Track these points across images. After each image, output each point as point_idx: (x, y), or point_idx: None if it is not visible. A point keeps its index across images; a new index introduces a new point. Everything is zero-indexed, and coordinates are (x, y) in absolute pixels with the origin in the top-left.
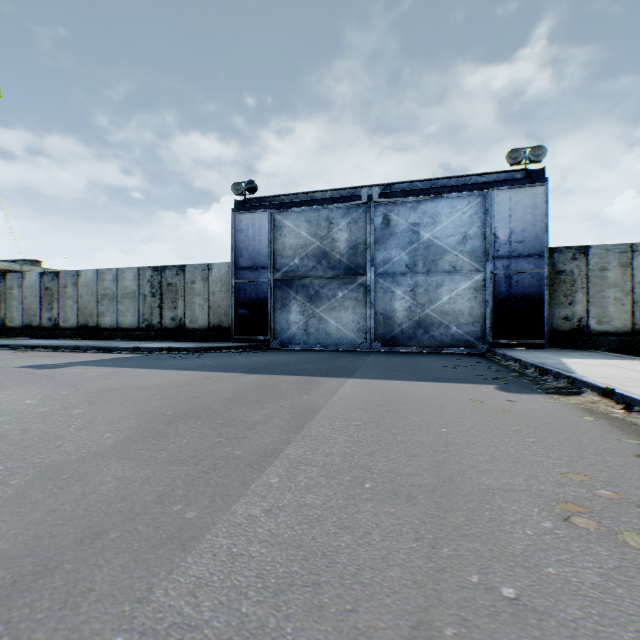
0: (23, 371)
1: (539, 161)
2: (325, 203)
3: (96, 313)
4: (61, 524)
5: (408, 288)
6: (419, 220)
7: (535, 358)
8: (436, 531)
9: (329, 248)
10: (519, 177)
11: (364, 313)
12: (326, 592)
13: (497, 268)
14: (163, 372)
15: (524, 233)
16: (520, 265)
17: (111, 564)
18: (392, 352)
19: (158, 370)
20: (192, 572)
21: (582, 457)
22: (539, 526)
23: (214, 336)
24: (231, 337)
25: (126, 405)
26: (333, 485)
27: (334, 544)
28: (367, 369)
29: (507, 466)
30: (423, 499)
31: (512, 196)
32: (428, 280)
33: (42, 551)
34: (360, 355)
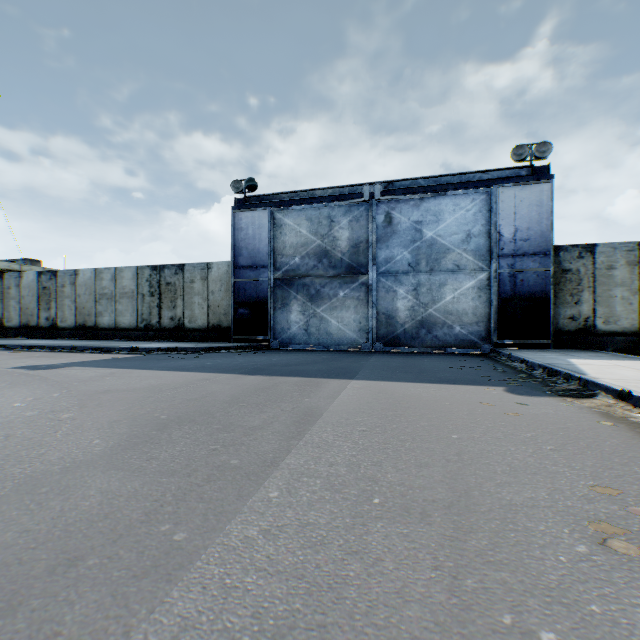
0: (16, 372)
1: (544, 158)
2: (326, 201)
3: (94, 313)
4: (33, 548)
5: (411, 287)
6: (422, 218)
7: (542, 359)
8: (457, 557)
9: (330, 247)
10: (524, 174)
11: (366, 313)
12: (334, 638)
13: (502, 267)
14: (160, 373)
15: (529, 231)
16: (525, 264)
17: (84, 600)
18: (394, 352)
19: (155, 371)
20: (177, 610)
21: (607, 467)
22: (572, 551)
23: (213, 336)
24: (231, 337)
25: (119, 408)
26: (338, 500)
27: (341, 574)
28: (370, 370)
29: (527, 478)
30: (439, 517)
31: (517, 193)
32: (431, 279)
33: (7, 582)
34: (362, 355)
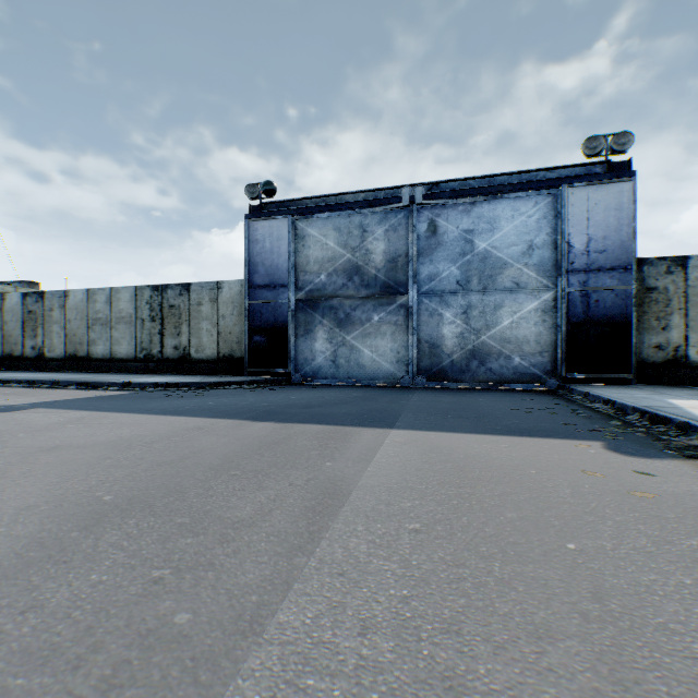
0: None
1: (624, 151)
2: (357, 207)
3: (86, 341)
4: None
5: (459, 310)
6: (473, 226)
7: (633, 399)
8: None
9: (362, 261)
10: (598, 172)
11: (405, 340)
12: None
13: (571, 284)
14: (142, 418)
15: (606, 241)
16: (601, 280)
17: None
18: (440, 388)
19: (137, 415)
20: None
21: None
22: None
23: (224, 368)
24: (244, 369)
25: (51, 480)
26: None
27: None
28: (413, 414)
29: None
30: None
31: (590, 195)
32: (484, 300)
33: None
34: (401, 393)
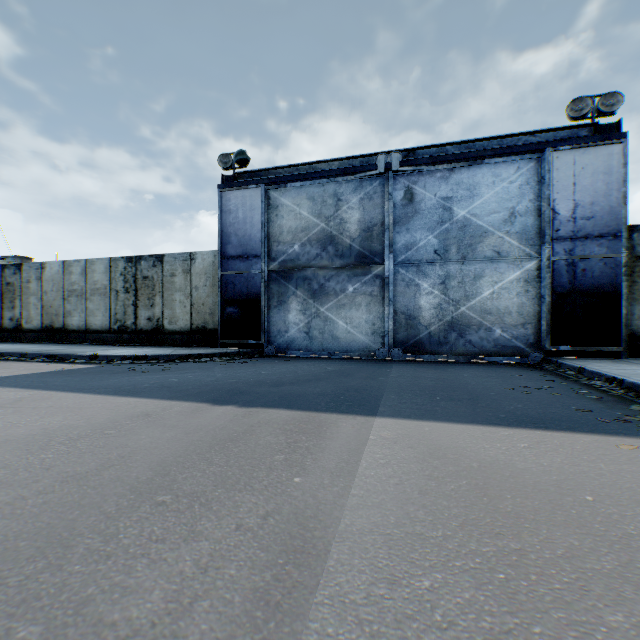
0: None
1: (612, 113)
2: (332, 175)
3: (62, 312)
4: None
5: (437, 280)
6: (452, 193)
7: None
8: None
9: (337, 231)
10: (584, 135)
11: (381, 312)
12: None
13: (556, 253)
14: (88, 400)
15: (593, 206)
16: (588, 248)
17: None
18: (418, 362)
19: (85, 395)
20: None
21: None
22: None
23: (197, 340)
24: (217, 341)
25: None
26: None
27: None
28: (396, 394)
29: None
30: None
31: (577, 158)
32: (463, 269)
33: None
34: (378, 367)
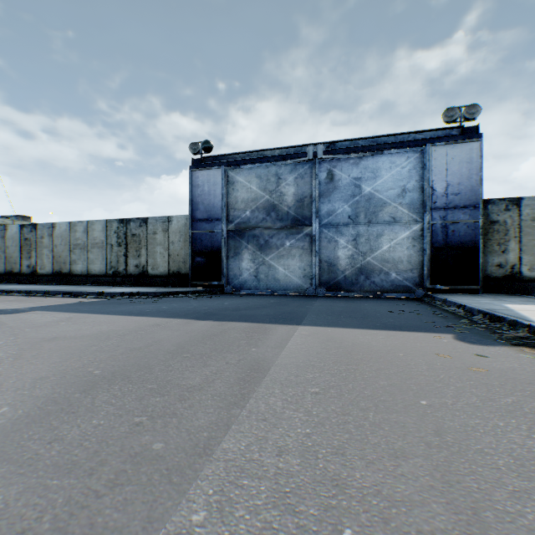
0: None
1: (473, 119)
2: (274, 160)
3: (69, 261)
4: None
5: (350, 237)
6: (361, 175)
7: (479, 304)
8: None
9: (277, 201)
10: (454, 134)
11: (310, 261)
12: None
13: (434, 219)
14: (115, 318)
15: (460, 186)
16: (456, 216)
17: None
18: (336, 297)
19: (111, 316)
20: None
21: None
22: None
23: (173, 282)
24: (189, 282)
25: (54, 360)
26: (291, 532)
27: None
28: (315, 315)
29: None
30: None
31: (448, 151)
32: (369, 230)
33: None
34: (307, 300)
